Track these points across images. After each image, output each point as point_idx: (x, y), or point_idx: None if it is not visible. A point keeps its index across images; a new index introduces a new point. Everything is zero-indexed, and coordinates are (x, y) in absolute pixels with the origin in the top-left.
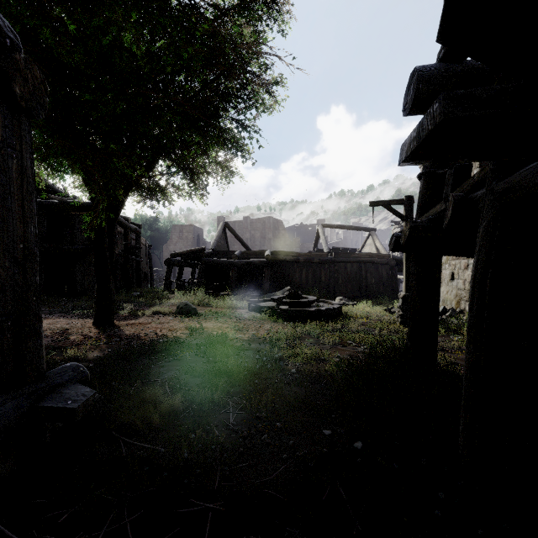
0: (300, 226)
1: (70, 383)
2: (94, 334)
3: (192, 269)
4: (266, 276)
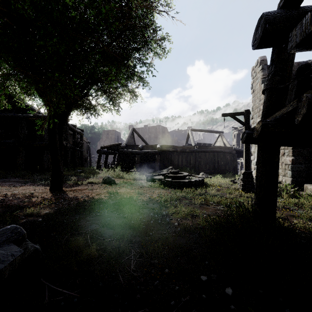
0: (177, 130)
1: (5, 243)
2: (48, 196)
3: (114, 156)
4: (157, 160)
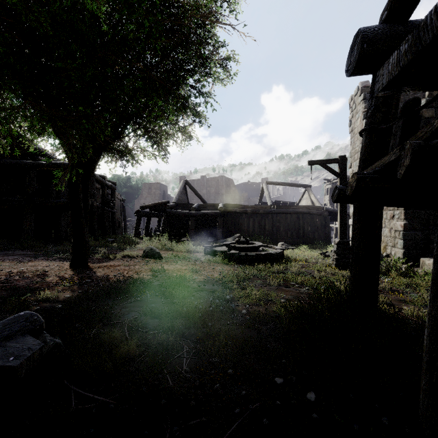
0: (247, 184)
1: (19, 335)
2: (69, 275)
3: (158, 219)
4: (220, 224)
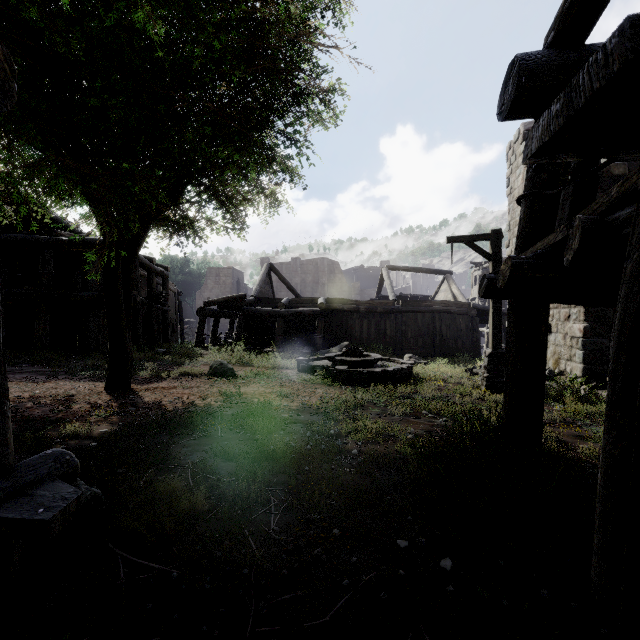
0: (360, 269)
1: (47, 480)
2: (104, 401)
3: (231, 320)
4: (320, 328)
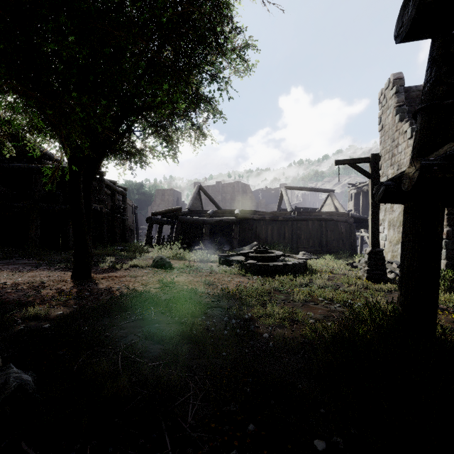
0: (265, 189)
1: None
2: (67, 287)
3: (171, 226)
4: (236, 232)
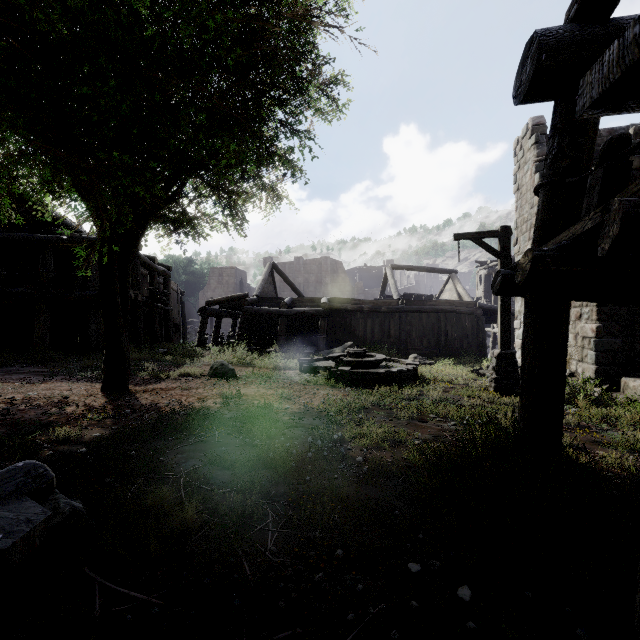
0: (363, 268)
1: (14, 498)
2: (99, 403)
3: (233, 320)
4: (323, 328)
